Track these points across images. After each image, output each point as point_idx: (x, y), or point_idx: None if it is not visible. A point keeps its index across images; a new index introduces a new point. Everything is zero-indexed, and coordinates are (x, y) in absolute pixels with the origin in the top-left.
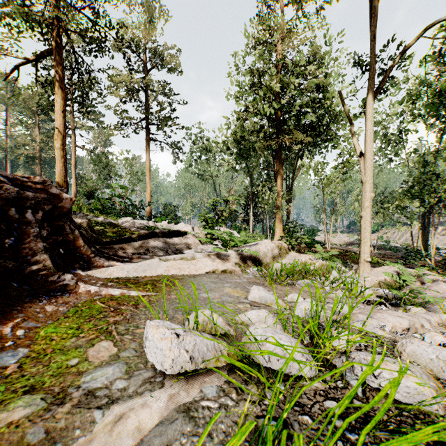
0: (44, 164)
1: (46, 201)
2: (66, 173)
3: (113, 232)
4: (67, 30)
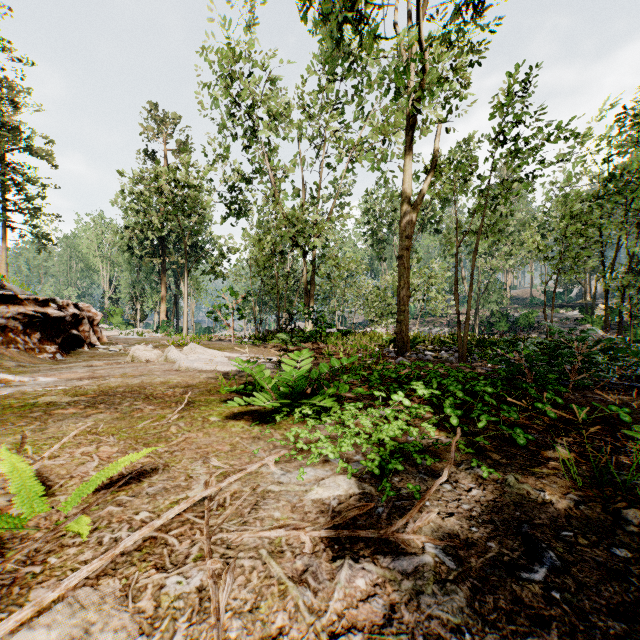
0: None
1: None
2: None
3: None
4: None
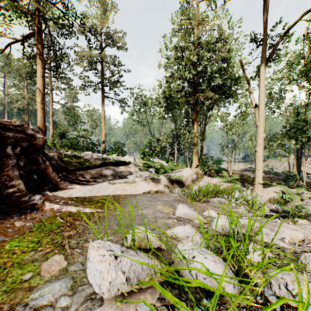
0: (31, 114)
1: (23, 140)
2: (45, 120)
3: (77, 162)
4: (45, 18)
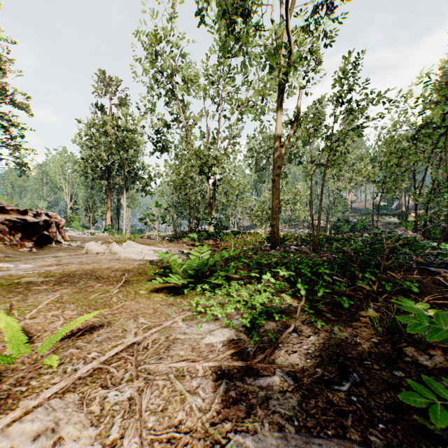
0: None
1: None
2: None
3: None
4: None
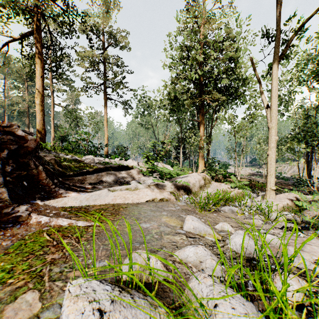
0: (31, 117)
1: (12, 142)
2: (44, 123)
3: (77, 166)
4: (44, 16)
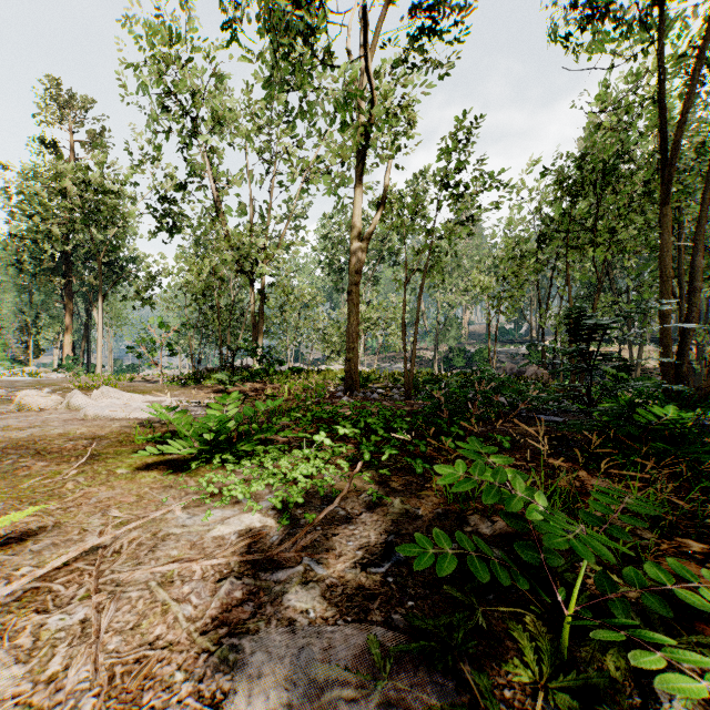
0: None
1: None
2: None
3: None
4: None
